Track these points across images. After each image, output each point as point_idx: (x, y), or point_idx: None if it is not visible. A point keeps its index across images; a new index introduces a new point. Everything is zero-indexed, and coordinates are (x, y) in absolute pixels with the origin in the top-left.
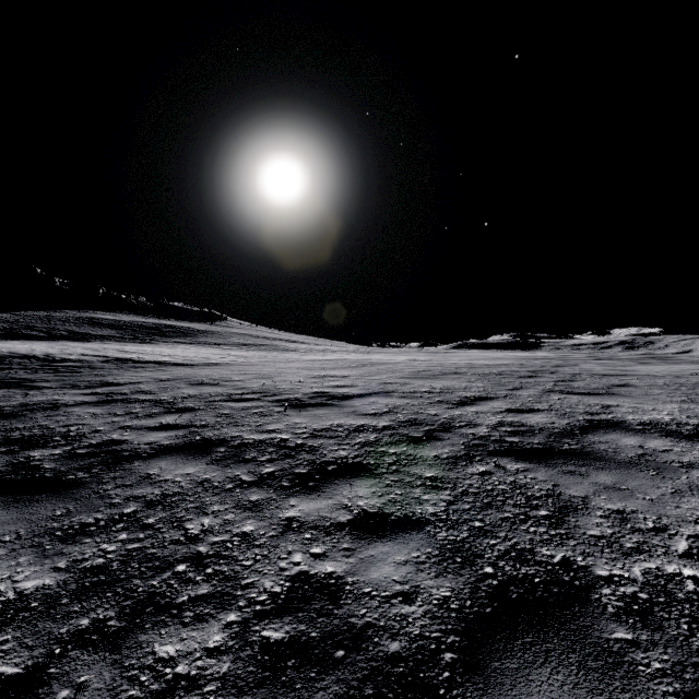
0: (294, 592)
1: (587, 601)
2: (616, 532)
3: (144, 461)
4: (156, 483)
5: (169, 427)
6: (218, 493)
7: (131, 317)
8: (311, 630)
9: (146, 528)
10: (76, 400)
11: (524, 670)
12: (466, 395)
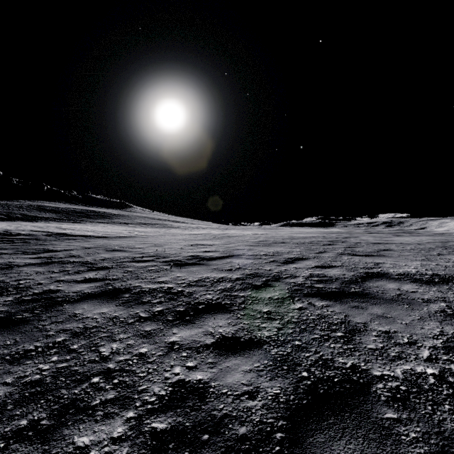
0: (174, 394)
1: (368, 393)
2: (385, 346)
3: (72, 304)
4: (80, 319)
5: (91, 280)
6: (124, 325)
7: (67, 205)
8: (186, 421)
9: (72, 351)
10: (26, 262)
11: (329, 442)
12: (289, 257)
